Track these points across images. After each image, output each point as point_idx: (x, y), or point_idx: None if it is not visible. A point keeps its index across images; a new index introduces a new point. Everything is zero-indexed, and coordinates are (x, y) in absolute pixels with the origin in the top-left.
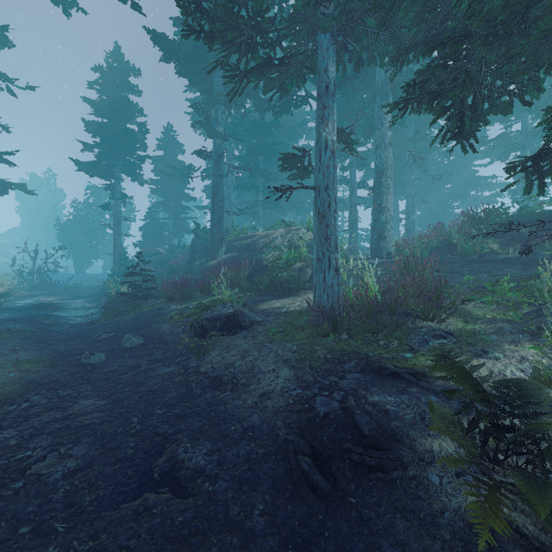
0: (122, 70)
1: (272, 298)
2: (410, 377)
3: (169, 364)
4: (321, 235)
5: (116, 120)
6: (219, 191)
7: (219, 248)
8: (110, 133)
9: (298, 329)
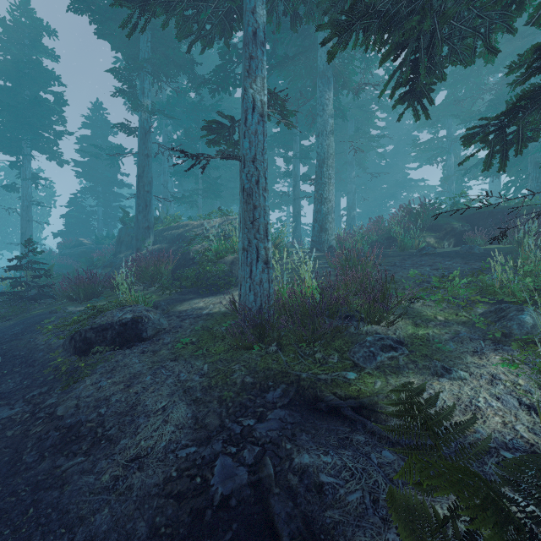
0: (32, 27)
1: (195, 297)
2: (354, 414)
3: (16, 401)
4: (246, 218)
5: (25, 85)
6: (145, 173)
7: (145, 238)
8: (16, 100)
9: (217, 339)
